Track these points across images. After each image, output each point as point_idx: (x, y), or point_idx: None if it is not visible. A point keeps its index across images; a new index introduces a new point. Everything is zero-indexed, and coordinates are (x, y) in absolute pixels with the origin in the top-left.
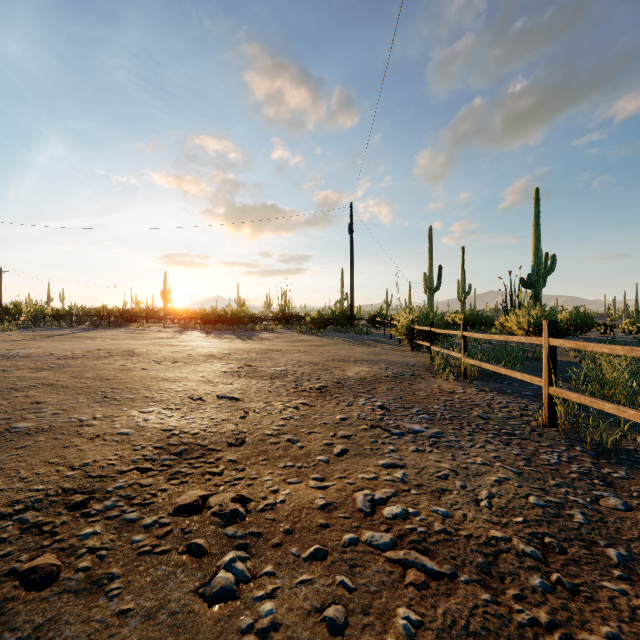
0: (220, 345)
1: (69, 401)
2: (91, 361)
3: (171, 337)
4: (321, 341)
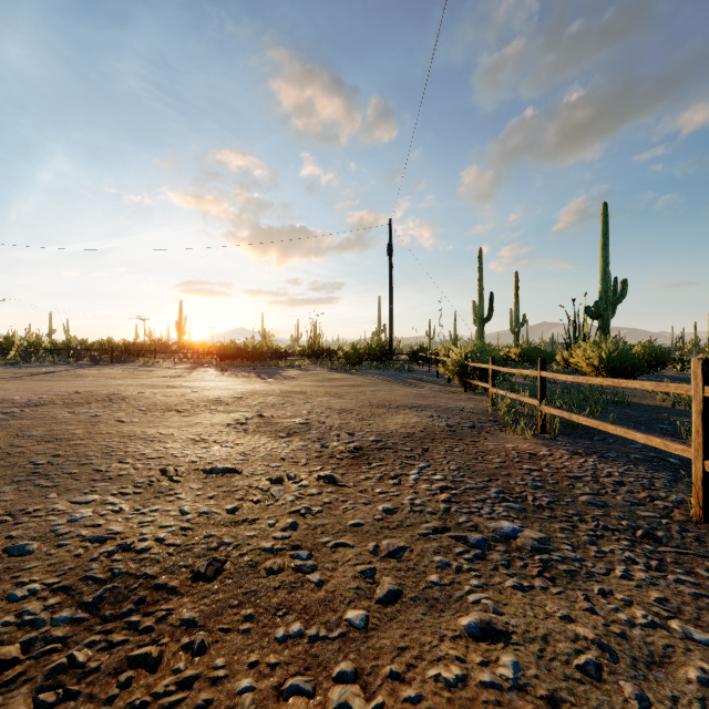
0: (233, 386)
1: None
2: (56, 410)
3: (178, 375)
4: (355, 380)
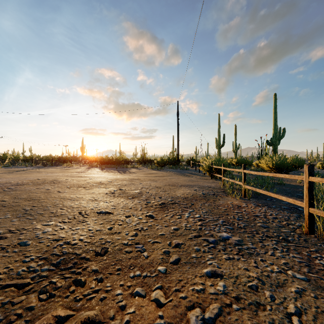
0: (107, 176)
1: None
2: (30, 187)
3: (82, 171)
4: (162, 173)
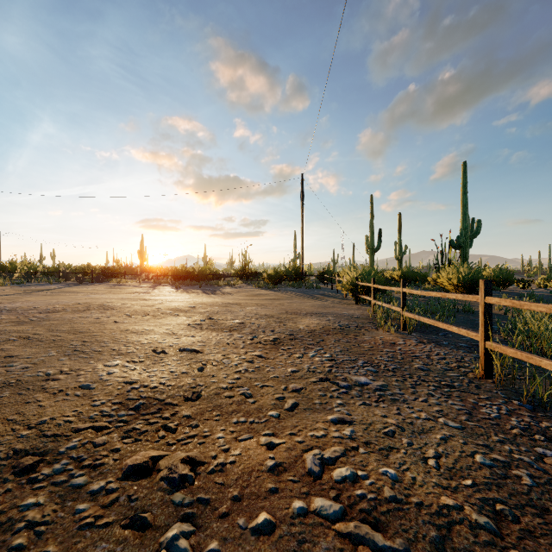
0: (187, 299)
1: (41, 354)
2: (69, 314)
3: (145, 292)
4: (276, 295)
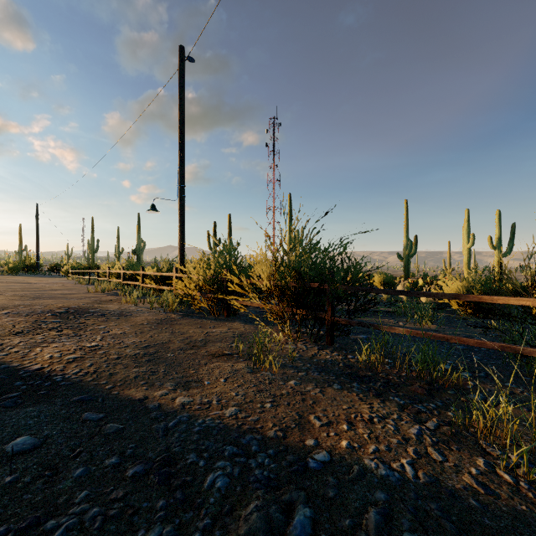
0: None
1: None
2: None
3: None
4: (24, 277)
